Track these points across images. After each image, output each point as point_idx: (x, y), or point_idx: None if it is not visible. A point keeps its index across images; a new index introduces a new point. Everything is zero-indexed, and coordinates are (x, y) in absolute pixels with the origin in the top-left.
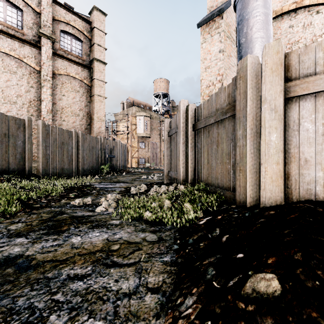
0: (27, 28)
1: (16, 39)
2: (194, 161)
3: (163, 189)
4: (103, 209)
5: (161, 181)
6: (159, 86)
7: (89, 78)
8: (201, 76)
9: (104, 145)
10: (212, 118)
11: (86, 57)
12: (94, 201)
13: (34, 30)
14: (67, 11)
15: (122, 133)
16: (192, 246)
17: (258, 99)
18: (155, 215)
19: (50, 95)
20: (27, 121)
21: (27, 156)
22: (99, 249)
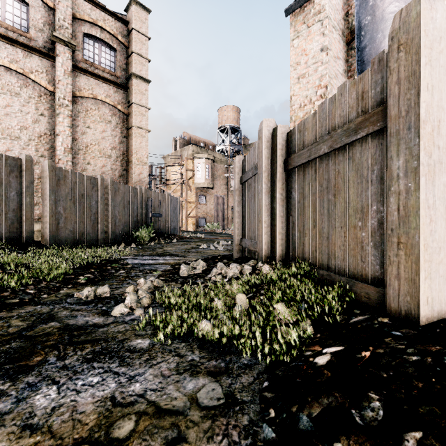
0: (35, 30)
1: (20, 46)
2: (287, 223)
3: (234, 270)
4: (124, 310)
5: (230, 253)
6: (226, 116)
7: (126, 102)
8: (291, 91)
9: (145, 198)
10: (324, 144)
11: (121, 72)
12: (116, 292)
13: (45, 33)
14: (94, 6)
15: (174, 182)
16: (313, 445)
17: (444, 89)
18: (218, 329)
19: (68, 127)
20: (25, 162)
21: (25, 214)
22: (85, 435)
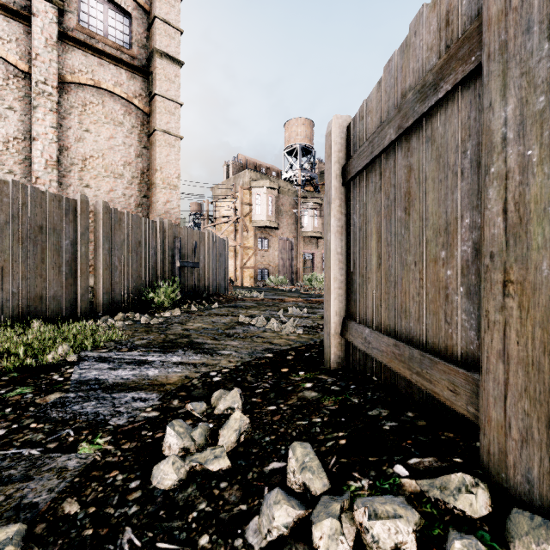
0: None
1: None
2: None
3: None
4: None
5: (310, 342)
6: (294, 132)
7: (146, 95)
8: None
9: (170, 238)
10: None
11: (139, 50)
12: None
13: None
14: None
15: (225, 221)
16: None
17: None
18: None
19: (53, 129)
20: None
21: None
22: None
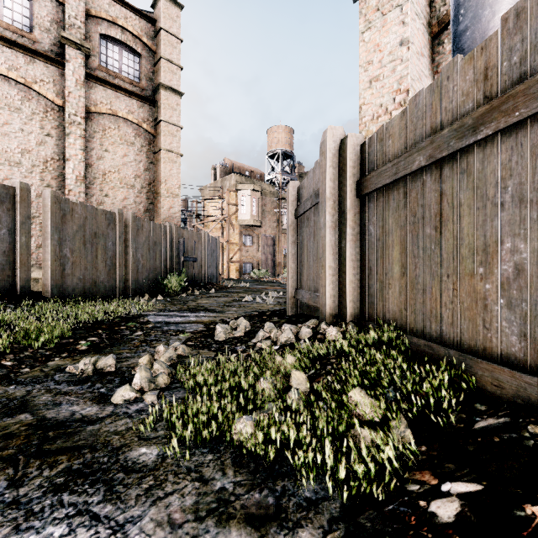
0: (40, 29)
1: (21, 50)
2: (360, 270)
3: (287, 334)
4: (129, 395)
5: (281, 308)
6: (276, 139)
7: (153, 120)
8: (360, 98)
9: (176, 238)
10: (420, 153)
11: (146, 83)
12: (125, 364)
13: (52, 33)
14: (113, 0)
15: (214, 220)
16: None
17: None
18: (264, 431)
19: (81, 151)
20: (20, 191)
21: (20, 258)
22: None
